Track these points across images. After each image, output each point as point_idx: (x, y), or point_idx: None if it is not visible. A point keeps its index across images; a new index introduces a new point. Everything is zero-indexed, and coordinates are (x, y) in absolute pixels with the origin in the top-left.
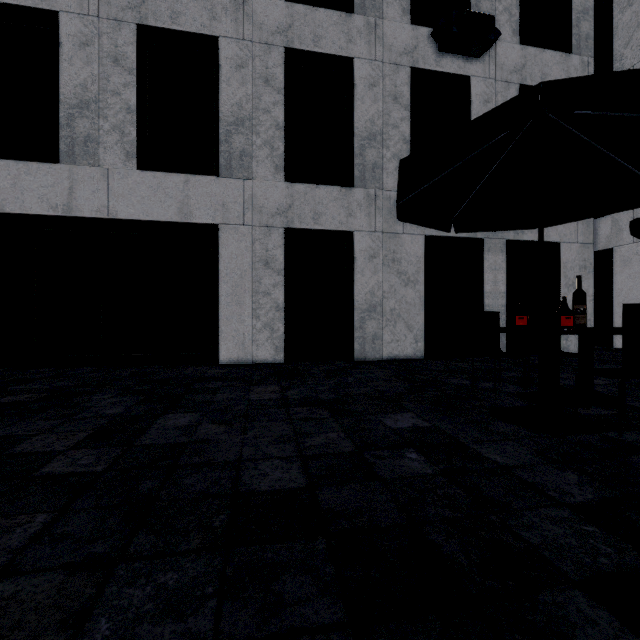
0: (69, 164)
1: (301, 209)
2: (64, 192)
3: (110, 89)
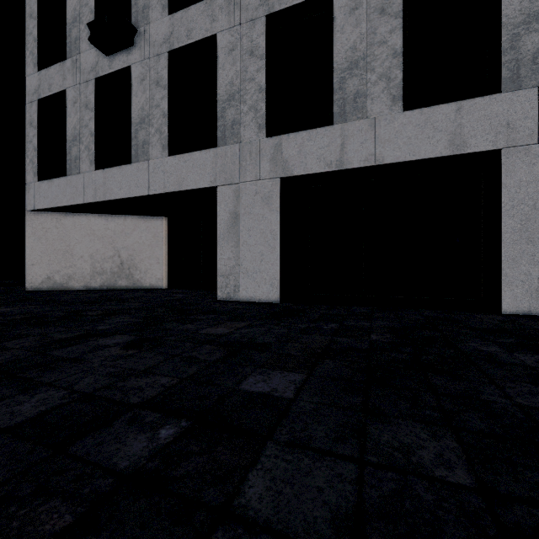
0: (341, 123)
1: None
2: (336, 149)
3: (376, 41)
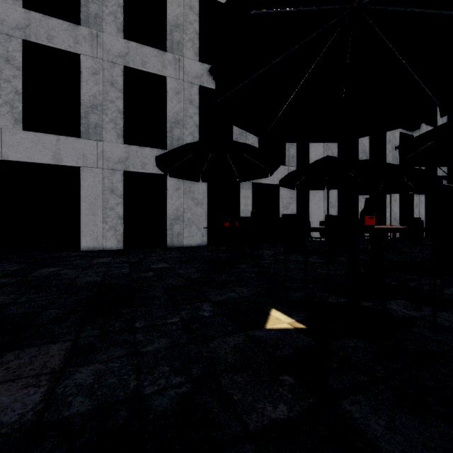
0: None
1: (134, 160)
2: None
3: (3, 78)
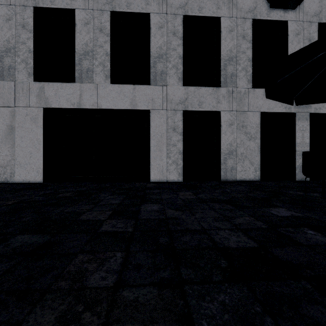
0: (79, 83)
1: (192, 100)
2: (77, 96)
3: (98, 44)
